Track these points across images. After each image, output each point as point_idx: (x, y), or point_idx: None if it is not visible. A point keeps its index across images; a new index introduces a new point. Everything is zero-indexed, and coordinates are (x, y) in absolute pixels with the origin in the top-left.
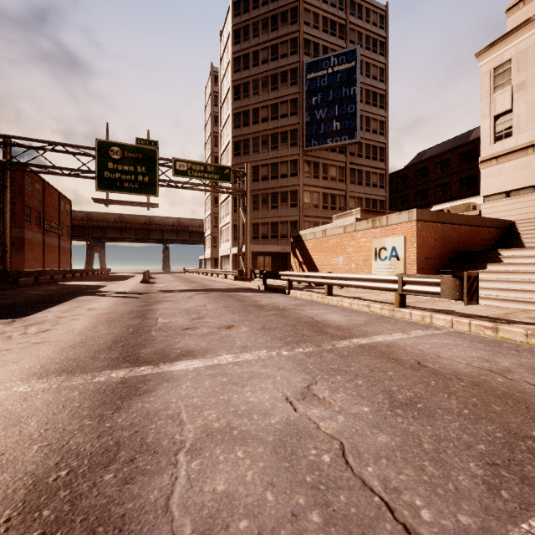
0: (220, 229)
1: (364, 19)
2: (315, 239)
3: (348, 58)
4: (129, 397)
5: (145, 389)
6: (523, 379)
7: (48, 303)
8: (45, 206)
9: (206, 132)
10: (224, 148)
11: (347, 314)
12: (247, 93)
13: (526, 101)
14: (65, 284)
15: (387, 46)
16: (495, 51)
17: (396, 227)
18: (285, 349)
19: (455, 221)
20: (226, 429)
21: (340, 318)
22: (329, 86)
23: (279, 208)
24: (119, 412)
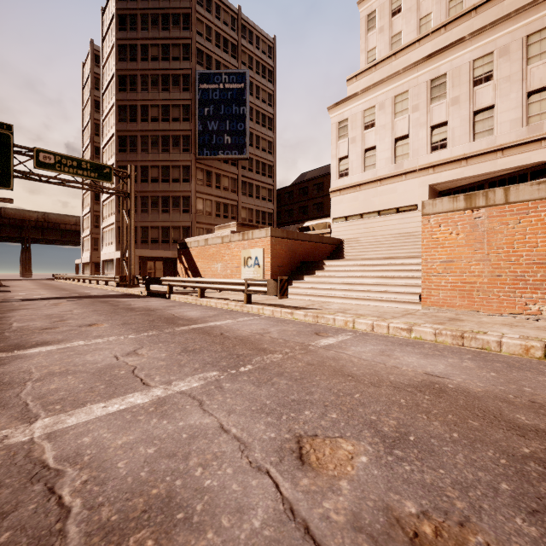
0: (102, 230)
1: (255, 45)
2: (199, 247)
3: (238, 78)
4: None
5: None
6: (270, 335)
7: None
8: None
9: (85, 116)
10: (107, 140)
11: (205, 311)
12: (134, 86)
13: (356, 152)
14: None
15: (275, 75)
16: (339, 109)
17: (258, 241)
18: (133, 335)
19: (301, 238)
20: (65, 371)
21: (197, 313)
22: (221, 101)
23: (171, 213)
24: None
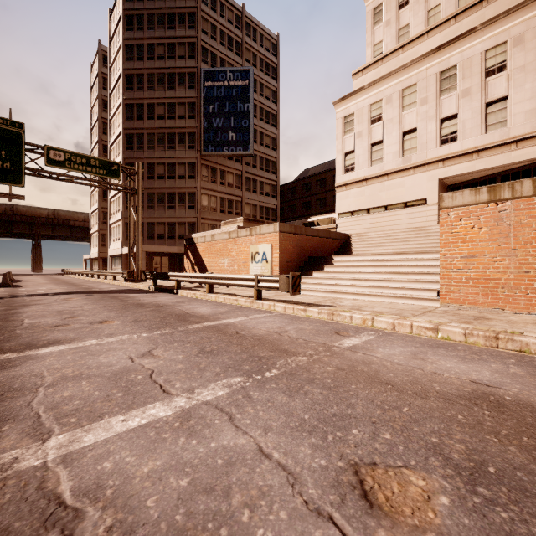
0: (109, 226)
1: (259, 43)
2: (205, 242)
3: (242, 76)
4: None
5: (10, 366)
6: (288, 334)
7: None
8: None
9: (93, 116)
10: (114, 138)
11: (215, 307)
12: (141, 85)
13: (362, 146)
14: None
15: (278, 72)
16: (345, 104)
17: (266, 236)
18: (146, 333)
19: (309, 233)
20: (78, 375)
21: (208, 310)
22: (226, 98)
23: (176, 209)
24: None
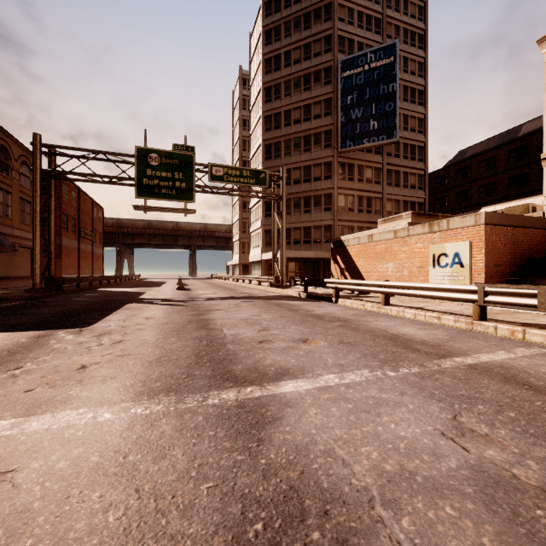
0: (249, 234)
1: (402, 12)
2: (360, 244)
3: (386, 53)
4: (262, 425)
5: (271, 416)
6: None
7: (102, 310)
8: (80, 214)
9: (234, 136)
10: (254, 152)
11: (421, 327)
12: (278, 94)
13: None
14: (105, 291)
15: (426, 39)
16: None
17: (459, 232)
18: (388, 369)
19: (526, 224)
20: (405, 473)
21: (417, 331)
22: (366, 84)
23: (312, 212)
24: (264, 445)
